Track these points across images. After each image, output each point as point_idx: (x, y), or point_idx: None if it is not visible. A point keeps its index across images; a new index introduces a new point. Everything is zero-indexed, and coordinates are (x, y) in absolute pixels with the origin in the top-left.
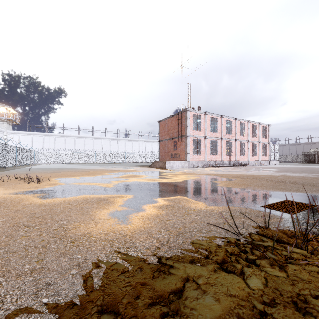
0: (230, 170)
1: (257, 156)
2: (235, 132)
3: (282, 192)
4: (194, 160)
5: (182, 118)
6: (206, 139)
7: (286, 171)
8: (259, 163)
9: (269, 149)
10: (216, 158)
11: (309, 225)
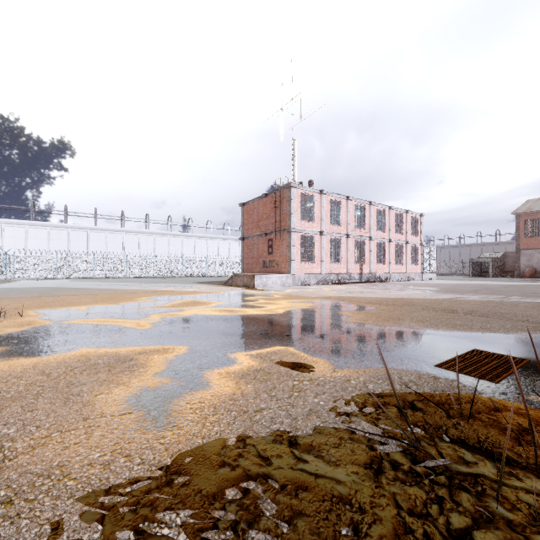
0: (363, 290)
1: (404, 265)
2: (369, 226)
3: (461, 332)
4: (303, 273)
5: (282, 200)
6: (322, 236)
7: (452, 290)
8: (407, 277)
9: (422, 254)
10: (339, 268)
11: (536, 408)
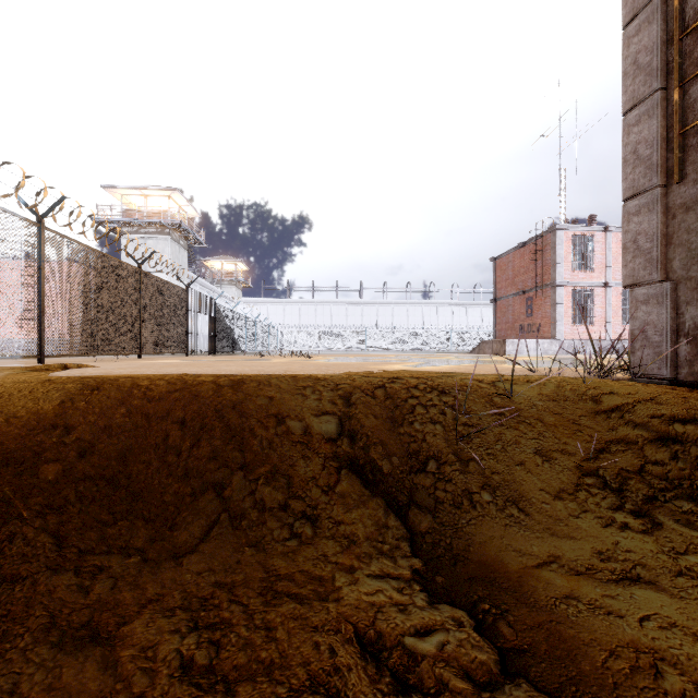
0: None
1: None
2: None
3: None
4: (575, 338)
5: (544, 248)
6: (607, 289)
7: None
8: None
9: None
10: None
11: None
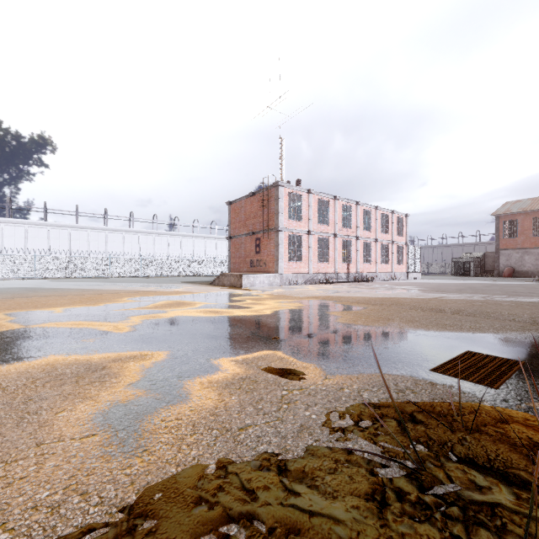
0: (351, 289)
1: (389, 264)
2: (356, 226)
3: (452, 333)
4: (290, 272)
5: (269, 199)
6: (310, 235)
7: (437, 289)
8: (392, 277)
9: (407, 254)
10: (327, 268)
11: None
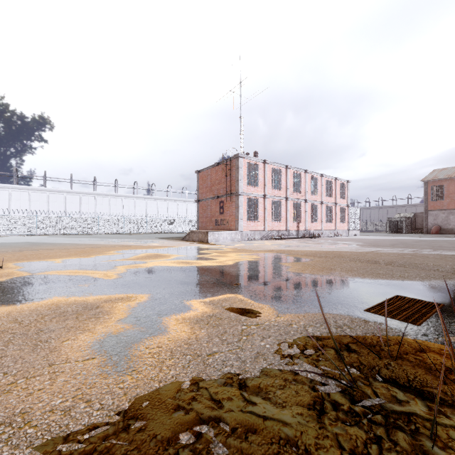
0: (300, 244)
1: (333, 223)
2: (305, 190)
3: (384, 280)
4: (249, 230)
5: (231, 168)
6: (265, 199)
7: (373, 244)
8: (336, 233)
9: (348, 214)
10: (280, 226)
11: (454, 348)
